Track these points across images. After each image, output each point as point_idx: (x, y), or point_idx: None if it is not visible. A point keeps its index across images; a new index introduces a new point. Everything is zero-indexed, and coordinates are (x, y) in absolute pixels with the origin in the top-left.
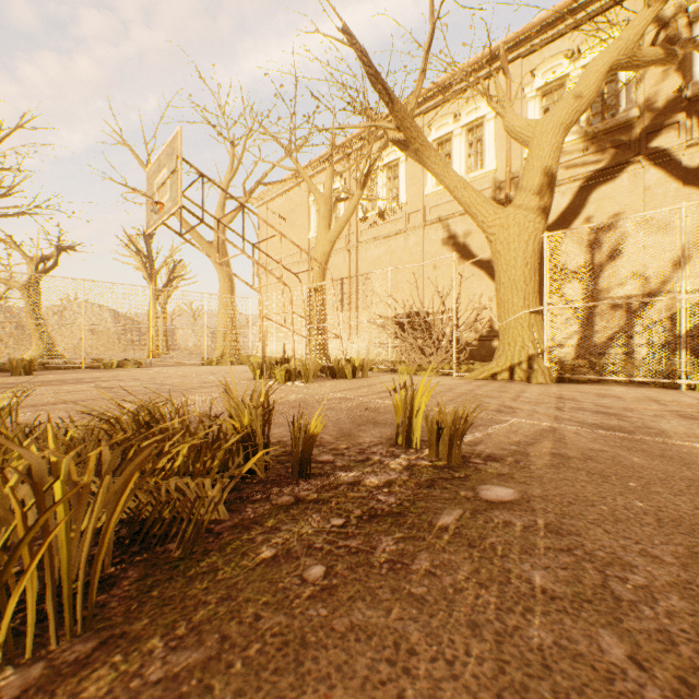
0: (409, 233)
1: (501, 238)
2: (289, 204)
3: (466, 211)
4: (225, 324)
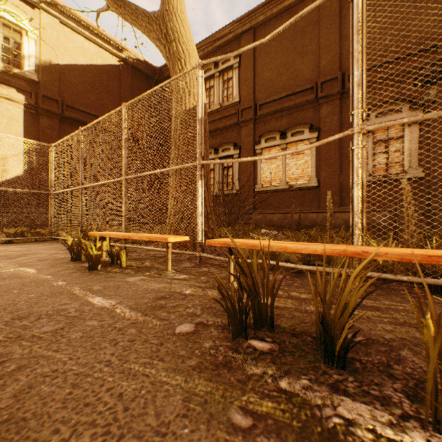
0: None
1: None
2: None
3: None
4: None
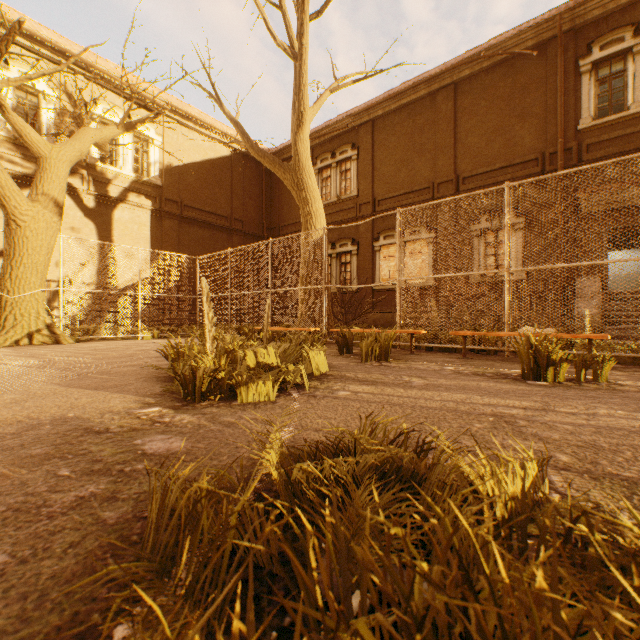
0: None
1: (33, 227)
2: None
3: None
4: None
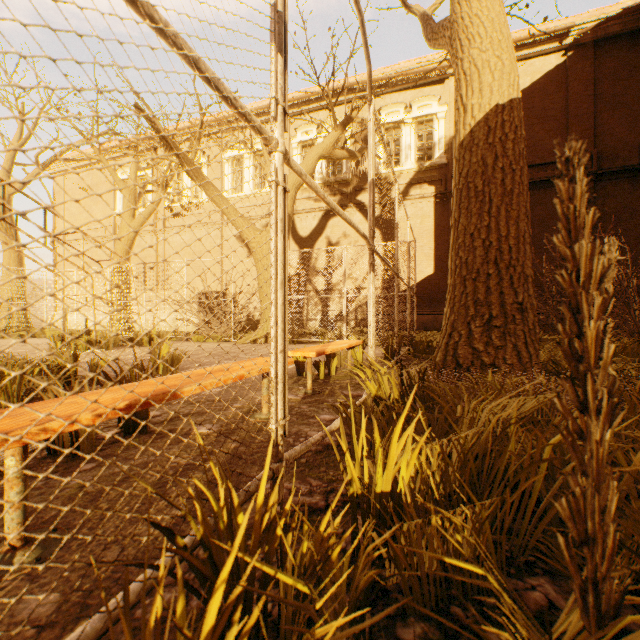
0: (210, 227)
1: (259, 251)
2: (93, 179)
3: (237, 229)
4: (11, 296)
